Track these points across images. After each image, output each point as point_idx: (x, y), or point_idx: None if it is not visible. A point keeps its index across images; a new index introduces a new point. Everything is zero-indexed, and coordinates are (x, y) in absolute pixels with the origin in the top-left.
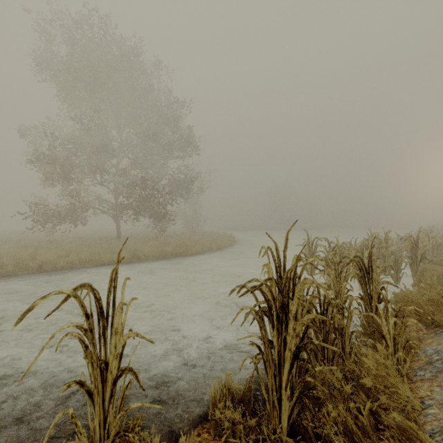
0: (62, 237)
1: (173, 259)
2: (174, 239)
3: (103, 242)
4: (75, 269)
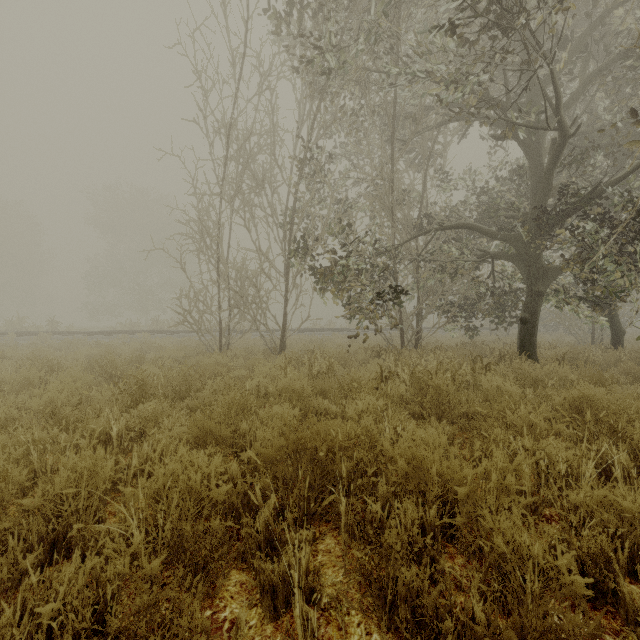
0: None
1: None
2: None
3: None
4: None
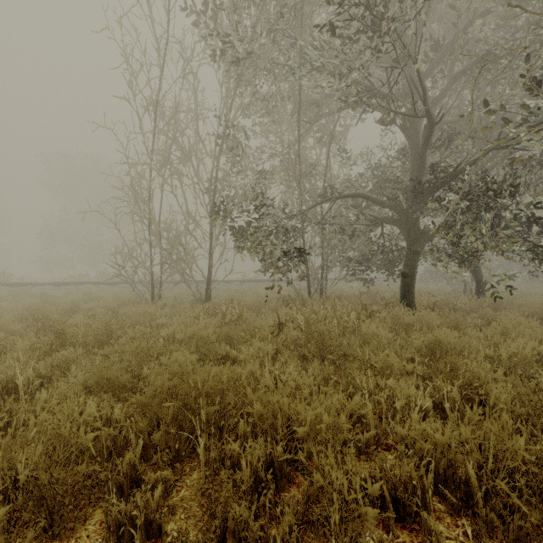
0: None
1: None
2: None
3: None
4: None
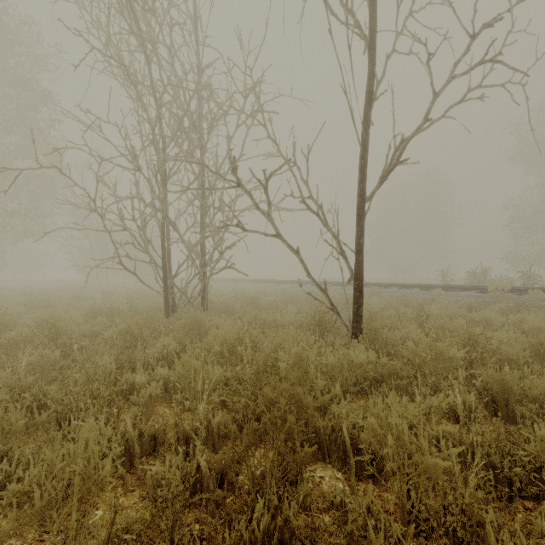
0: None
1: None
2: None
3: None
4: None
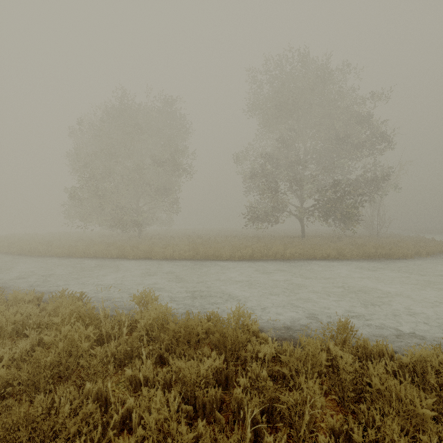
0: (256, 235)
1: (378, 260)
2: (362, 241)
3: (295, 240)
4: (297, 260)
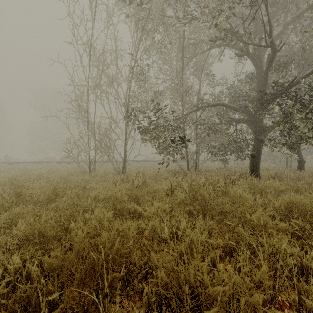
0: None
1: None
2: None
3: None
4: None
